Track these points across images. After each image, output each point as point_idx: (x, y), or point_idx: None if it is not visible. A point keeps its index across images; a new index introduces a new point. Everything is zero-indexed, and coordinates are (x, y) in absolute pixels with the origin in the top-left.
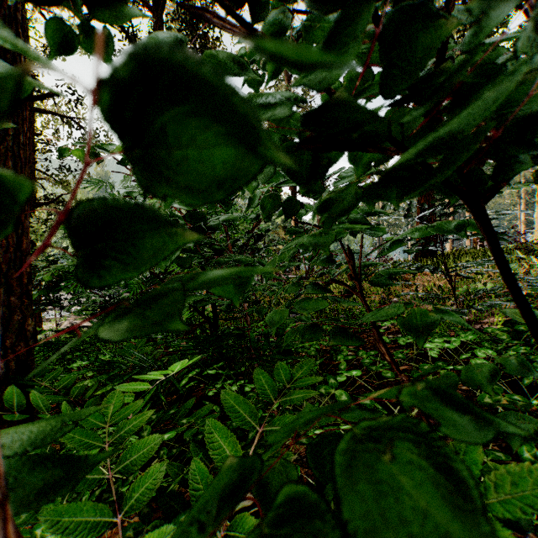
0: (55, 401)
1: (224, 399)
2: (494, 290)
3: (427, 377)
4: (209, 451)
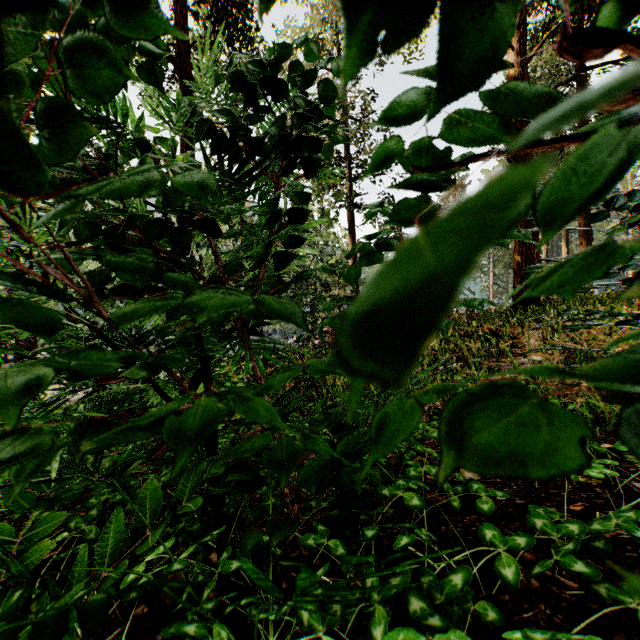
0: None
1: None
2: None
3: None
4: None
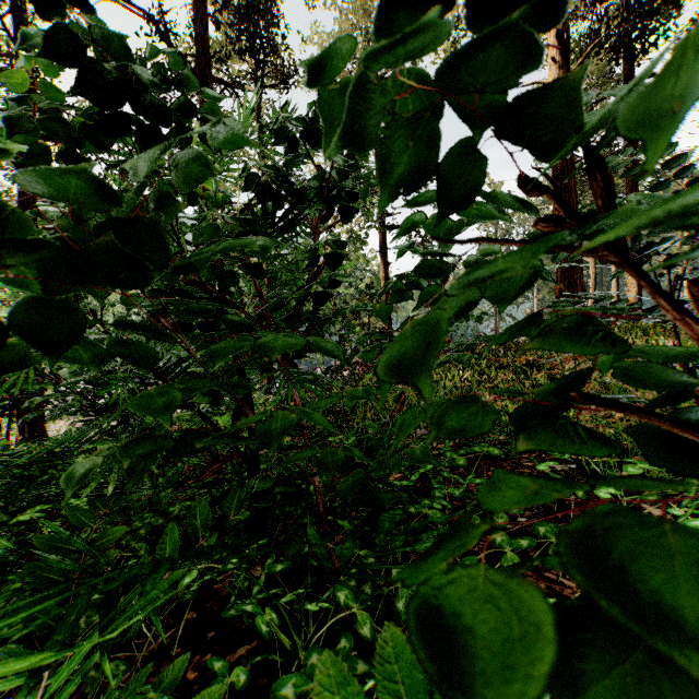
0: None
1: None
2: None
3: None
4: None
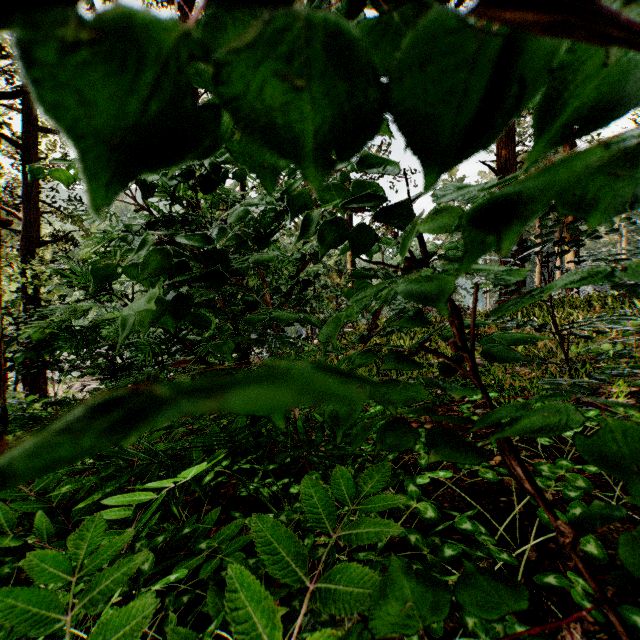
0: (28, 510)
1: (256, 530)
2: (623, 355)
3: (598, 528)
4: (231, 625)
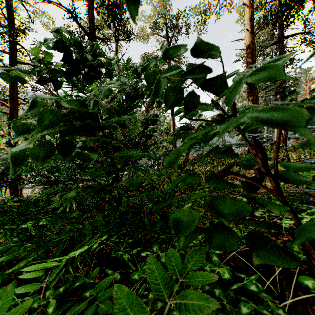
0: None
1: (116, 298)
2: None
3: None
4: None
